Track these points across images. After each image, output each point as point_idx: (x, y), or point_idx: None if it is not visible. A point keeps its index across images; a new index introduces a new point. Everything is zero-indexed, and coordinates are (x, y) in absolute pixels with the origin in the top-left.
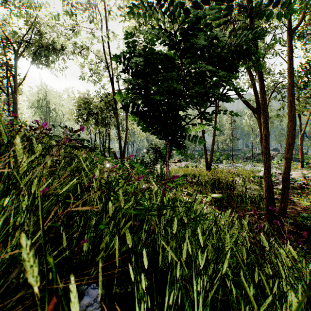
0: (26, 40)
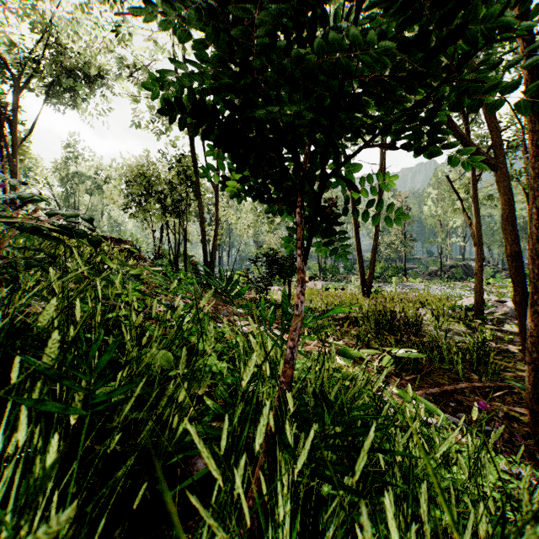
0: (35, 59)
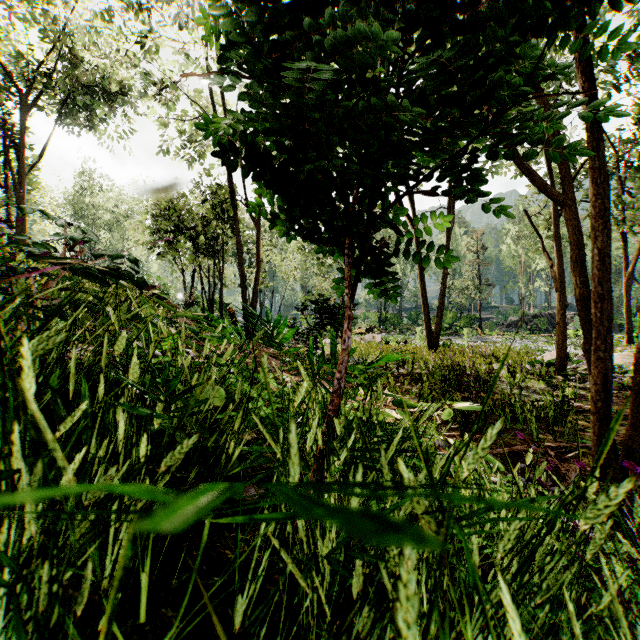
0: (45, 73)
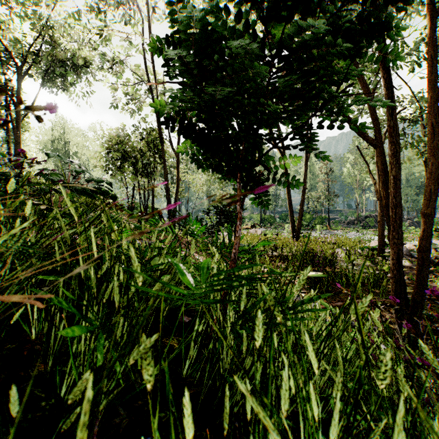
0: (34, 52)
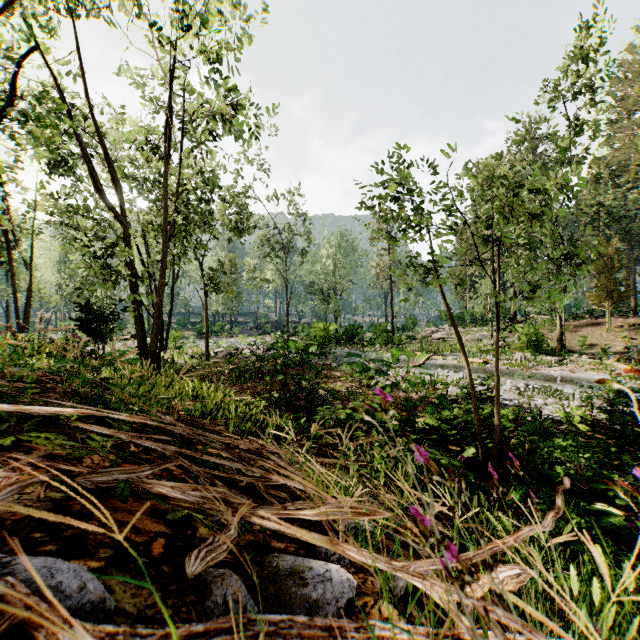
0: None
